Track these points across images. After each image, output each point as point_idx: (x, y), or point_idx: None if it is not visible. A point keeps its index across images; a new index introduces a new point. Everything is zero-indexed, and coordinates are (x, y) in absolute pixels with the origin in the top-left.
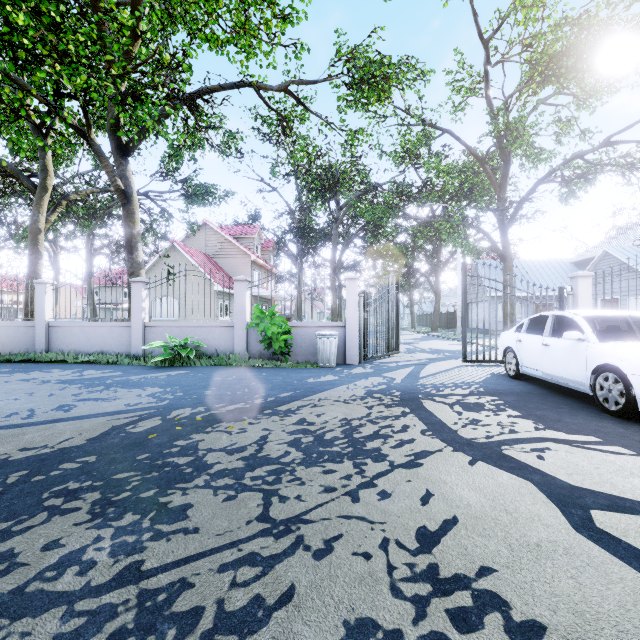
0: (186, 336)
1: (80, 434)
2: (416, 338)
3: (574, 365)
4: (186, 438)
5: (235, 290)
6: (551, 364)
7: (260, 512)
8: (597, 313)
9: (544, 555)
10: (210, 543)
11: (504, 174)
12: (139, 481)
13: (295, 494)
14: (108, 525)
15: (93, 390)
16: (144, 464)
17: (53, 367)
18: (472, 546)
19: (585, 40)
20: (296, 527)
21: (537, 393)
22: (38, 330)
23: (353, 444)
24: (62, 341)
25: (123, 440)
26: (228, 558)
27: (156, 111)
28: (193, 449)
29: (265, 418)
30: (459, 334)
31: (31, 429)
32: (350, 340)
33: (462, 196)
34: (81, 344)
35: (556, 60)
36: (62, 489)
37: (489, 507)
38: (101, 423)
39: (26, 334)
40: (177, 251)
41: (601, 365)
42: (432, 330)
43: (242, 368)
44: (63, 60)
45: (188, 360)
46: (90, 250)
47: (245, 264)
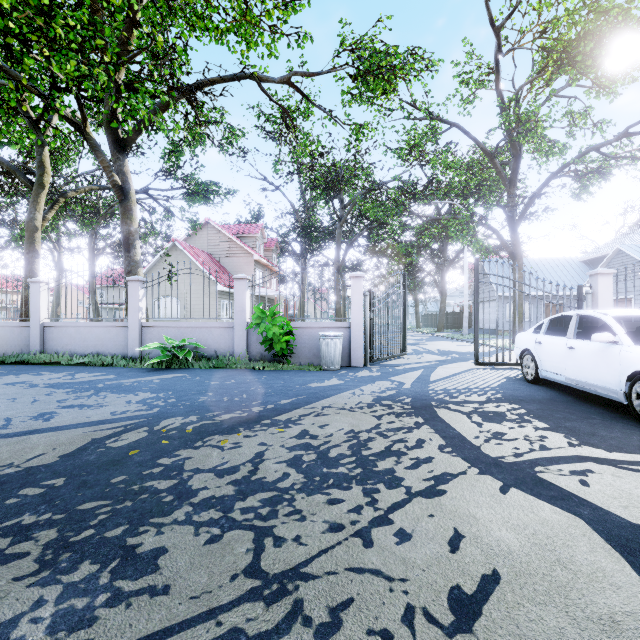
0: (184, 337)
1: (54, 449)
2: (422, 339)
3: (605, 370)
4: (172, 455)
5: (235, 289)
6: (576, 369)
7: (249, 561)
8: (629, 313)
9: (625, 637)
10: (181, 611)
11: (514, 169)
12: (108, 513)
13: (293, 534)
14: (56, 580)
15: (81, 395)
16: (118, 489)
17: (45, 369)
18: (525, 620)
19: (605, 23)
20: (293, 586)
21: (561, 400)
22: (32, 331)
23: (362, 464)
24: (57, 342)
25: (100, 457)
26: (202, 638)
27: (151, 100)
28: (178, 469)
29: (263, 430)
30: (466, 334)
31: (1, 442)
32: (355, 341)
33: (469, 193)
34: (76, 345)
35: (570, 48)
36: (13, 524)
37: (536, 556)
38: (80, 435)
39: (20, 335)
40: (179, 250)
41: (638, 371)
42: (438, 330)
43: (242, 371)
44: (52, 45)
45: (186, 362)
46: (93, 250)
47: (248, 263)
